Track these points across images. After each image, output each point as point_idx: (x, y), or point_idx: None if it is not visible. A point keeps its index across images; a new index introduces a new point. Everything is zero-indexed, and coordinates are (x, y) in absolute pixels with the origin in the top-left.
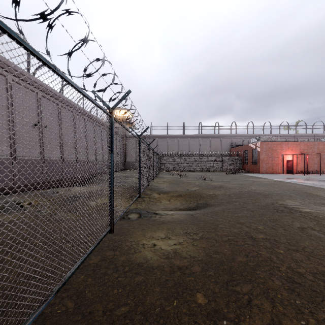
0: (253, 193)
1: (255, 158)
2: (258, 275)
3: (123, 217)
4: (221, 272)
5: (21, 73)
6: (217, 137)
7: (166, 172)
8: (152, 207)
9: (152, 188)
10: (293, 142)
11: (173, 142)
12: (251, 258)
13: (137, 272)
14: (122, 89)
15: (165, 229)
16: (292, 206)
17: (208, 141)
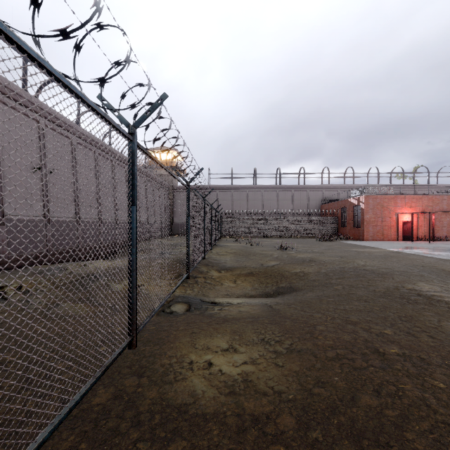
0: (363, 271)
1: (357, 219)
2: (412, 445)
3: (162, 310)
4: (335, 432)
5: (13, 91)
6: (302, 189)
7: (230, 239)
8: (208, 292)
9: (209, 263)
10: (413, 195)
11: (240, 197)
12: (388, 400)
13: (175, 429)
14: (149, 88)
15: (229, 333)
16: (430, 293)
17: (289, 195)
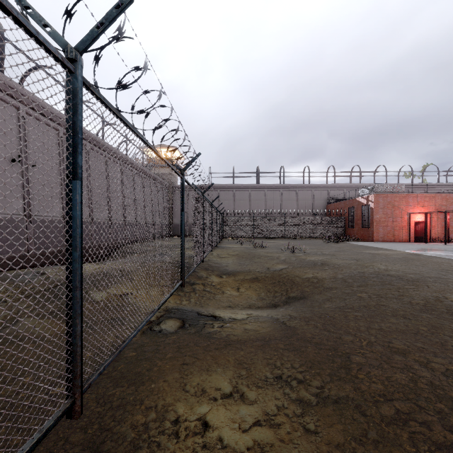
0: (388, 277)
1: (366, 219)
2: None
3: (149, 326)
4: None
5: None
6: (307, 189)
7: (232, 240)
8: (207, 301)
9: (208, 266)
10: (425, 194)
11: (242, 196)
12: None
13: None
14: None
15: (232, 366)
16: None
17: (294, 195)
